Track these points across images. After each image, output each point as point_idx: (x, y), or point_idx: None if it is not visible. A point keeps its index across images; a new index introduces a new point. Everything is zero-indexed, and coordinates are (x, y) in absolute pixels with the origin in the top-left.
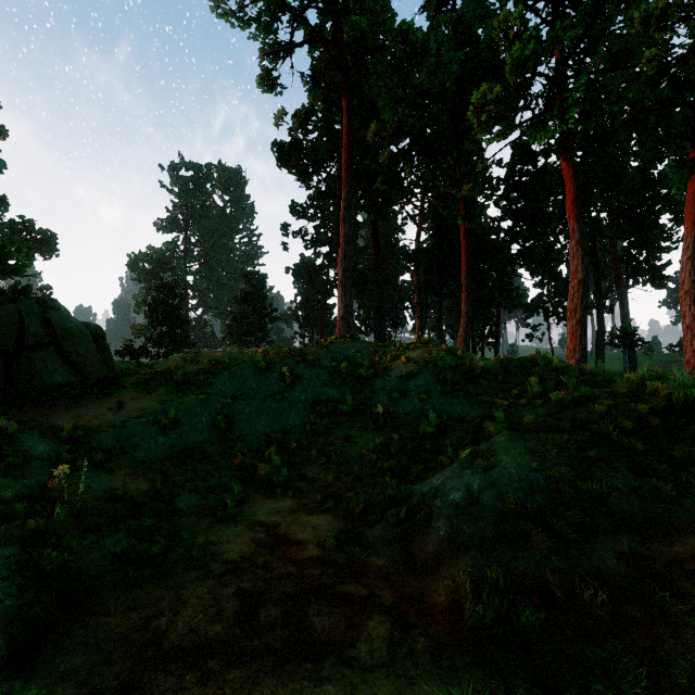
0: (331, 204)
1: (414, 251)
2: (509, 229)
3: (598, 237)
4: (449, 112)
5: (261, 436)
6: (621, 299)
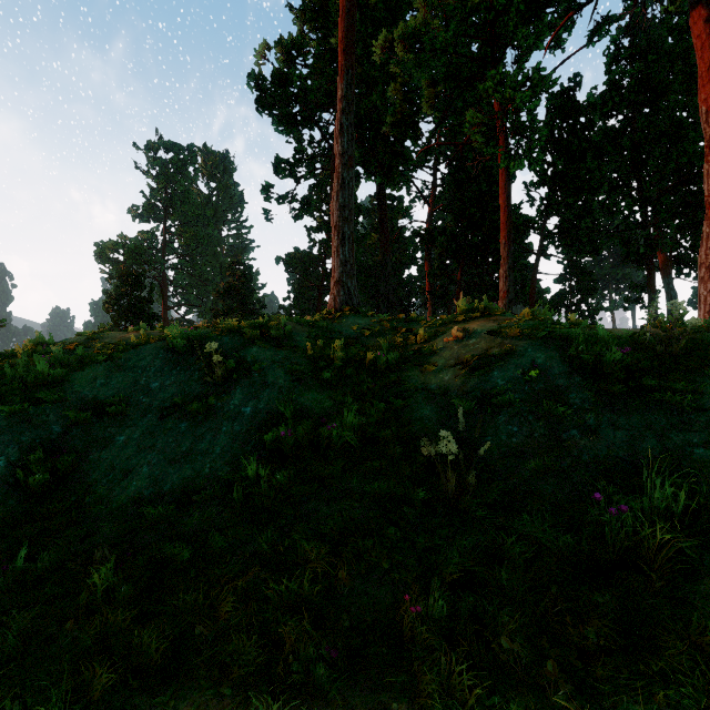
0: (328, 184)
1: (427, 229)
2: (548, 197)
3: (658, 207)
4: (478, 34)
5: (125, 507)
6: (669, 289)
